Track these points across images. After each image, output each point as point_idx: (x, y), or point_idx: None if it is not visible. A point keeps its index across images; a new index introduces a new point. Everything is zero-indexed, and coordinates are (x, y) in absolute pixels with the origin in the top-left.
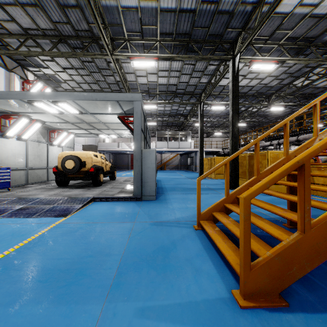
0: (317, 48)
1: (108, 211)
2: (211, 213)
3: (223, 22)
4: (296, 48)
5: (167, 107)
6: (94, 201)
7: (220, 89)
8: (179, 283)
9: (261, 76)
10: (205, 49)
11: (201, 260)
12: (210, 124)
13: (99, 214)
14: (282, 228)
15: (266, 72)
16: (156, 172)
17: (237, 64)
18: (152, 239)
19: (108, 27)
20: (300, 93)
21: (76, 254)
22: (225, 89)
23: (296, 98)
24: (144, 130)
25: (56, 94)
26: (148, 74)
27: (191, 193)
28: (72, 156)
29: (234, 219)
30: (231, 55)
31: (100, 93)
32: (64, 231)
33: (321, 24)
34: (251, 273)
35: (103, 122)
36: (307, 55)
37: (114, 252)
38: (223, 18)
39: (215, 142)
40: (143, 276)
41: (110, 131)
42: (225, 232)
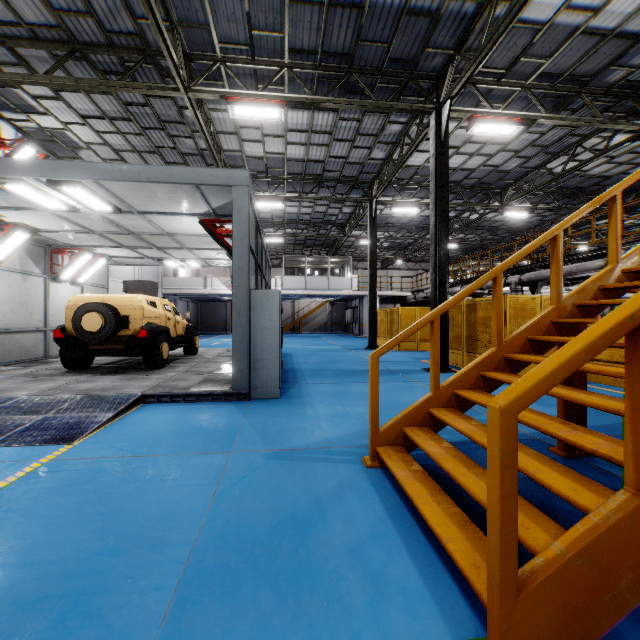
0: (594, 97)
1: (172, 427)
2: (400, 429)
3: (417, 33)
4: (555, 97)
5: (306, 207)
6: (144, 402)
7: (410, 173)
8: (334, 625)
9: (488, 151)
10: (381, 90)
11: (383, 551)
12: (388, 244)
13: (151, 434)
14: (570, 470)
15: (498, 142)
16: (281, 340)
17: (446, 120)
18: (269, 496)
19: (179, 29)
20: (559, 187)
21: (75, 547)
22: (418, 173)
23: (551, 196)
24: (256, 250)
25: (57, 166)
26: (266, 137)
27: (354, 382)
28: (97, 303)
29: (448, 440)
30: (433, 104)
31: (158, 166)
32: (58, 482)
33: (603, 49)
34: (519, 602)
35: (170, 233)
36: (575, 112)
37: (173, 537)
38: (418, 25)
39: (399, 278)
40: (243, 607)
41: (186, 252)
42: (431, 472)
